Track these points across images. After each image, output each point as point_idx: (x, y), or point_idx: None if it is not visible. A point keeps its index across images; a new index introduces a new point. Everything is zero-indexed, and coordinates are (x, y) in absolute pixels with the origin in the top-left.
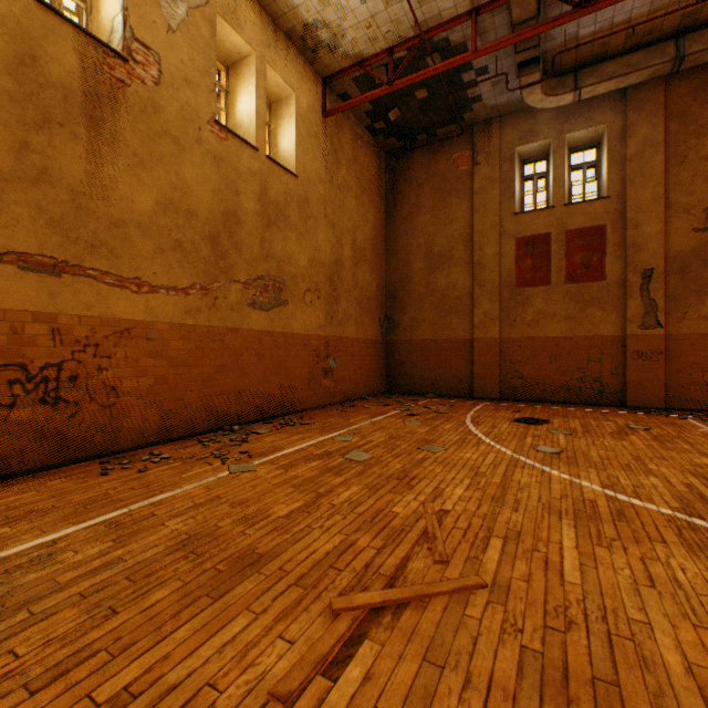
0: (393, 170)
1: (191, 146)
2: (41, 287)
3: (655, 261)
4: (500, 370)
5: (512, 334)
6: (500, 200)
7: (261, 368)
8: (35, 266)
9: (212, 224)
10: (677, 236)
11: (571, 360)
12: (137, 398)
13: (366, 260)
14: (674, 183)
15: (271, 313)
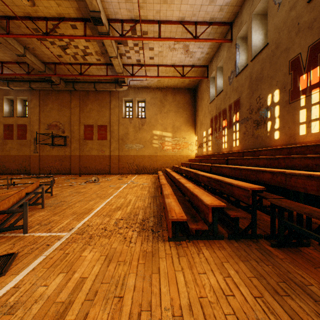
0: None
1: None
2: None
3: (37, 136)
4: None
5: (3, 154)
6: None
7: None
8: None
9: None
10: (43, 130)
11: (19, 161)
12: None
13: None
14: (42, 116)
15: None
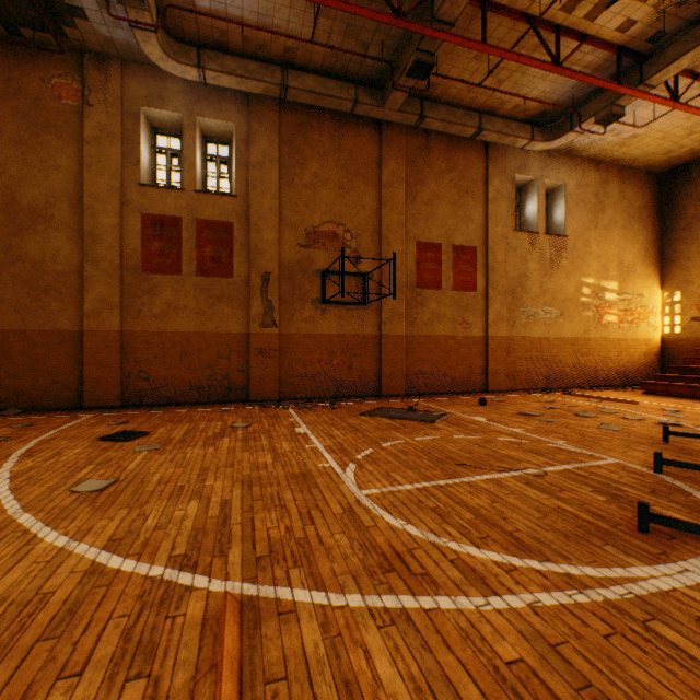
0: None
1: None
2: None
3: (273, 266)
4: (123, 370)
5: (138, 327)
6: (123, 162)
7: None
8: None
9: None
10: (289, 247)
11: (203, 357)
12: None
13: None
14: (286, 200)
15: None
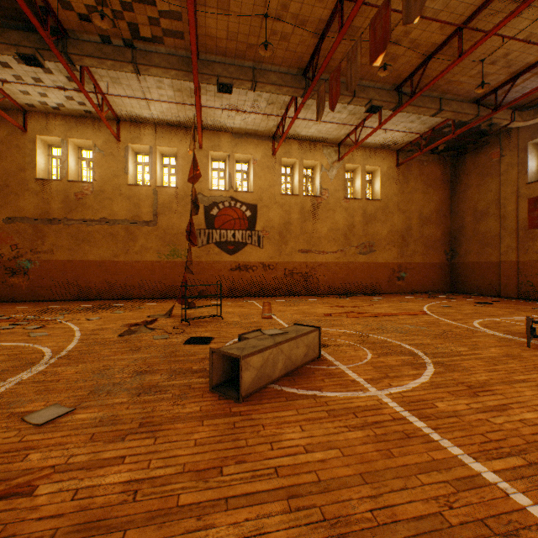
0: (454, 166)
1: (337, 209)
2: (304, 256)
3: None
4: (517, 280)
5: (525, 258)
6: (517, 176)
7: (363, 275)
8: (303, 252)
9: (344, 230)
10: None
11: None
12: (323, 282)
13: (431, 221)
14: None
15: (367, 255)
